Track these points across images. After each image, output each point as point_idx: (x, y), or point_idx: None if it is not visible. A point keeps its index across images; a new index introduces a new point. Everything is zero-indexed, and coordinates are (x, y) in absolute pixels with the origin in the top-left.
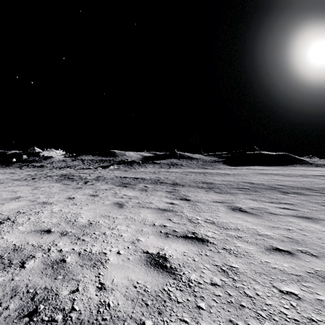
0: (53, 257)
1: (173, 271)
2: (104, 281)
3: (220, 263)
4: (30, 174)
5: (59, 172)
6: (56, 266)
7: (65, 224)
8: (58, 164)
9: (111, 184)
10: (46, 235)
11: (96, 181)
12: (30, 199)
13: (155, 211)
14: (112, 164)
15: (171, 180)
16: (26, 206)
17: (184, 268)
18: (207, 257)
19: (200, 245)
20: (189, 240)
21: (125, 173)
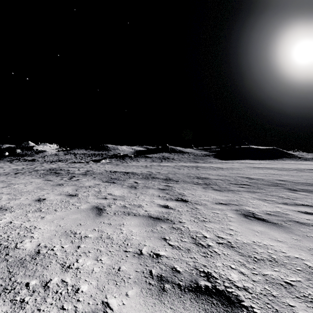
0: None
1: None
2: None
3: None
4: (16, 169)
5: (48, 166)
6: None
7: None
8: (50, 158)
9: (98, 179)
10: None
11: (83, 176)
12: None
13: (144, 221)
14: (104, 158)
15: (164, 174)
16: None
17: None
18: None
19: None
20: (205, 303)
21: (116, 167)
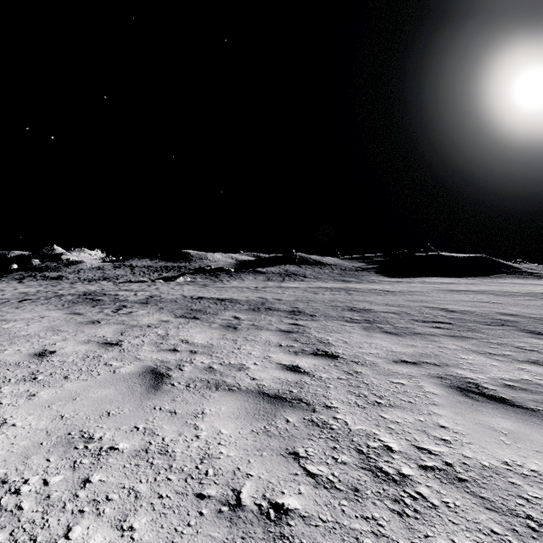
0: None
1: None
2: None
3: None
4: (25, 293)
5: (83, 289)
6: None
7: None
8: (88, 274)
9: (168, 311)
10: None
11: (141, 306)
12: None
13: (249, 405)
14: (183, 274)
15: (288, 303)
16: None
17: None
18: None
19: None
20: None
21: (202, 291)
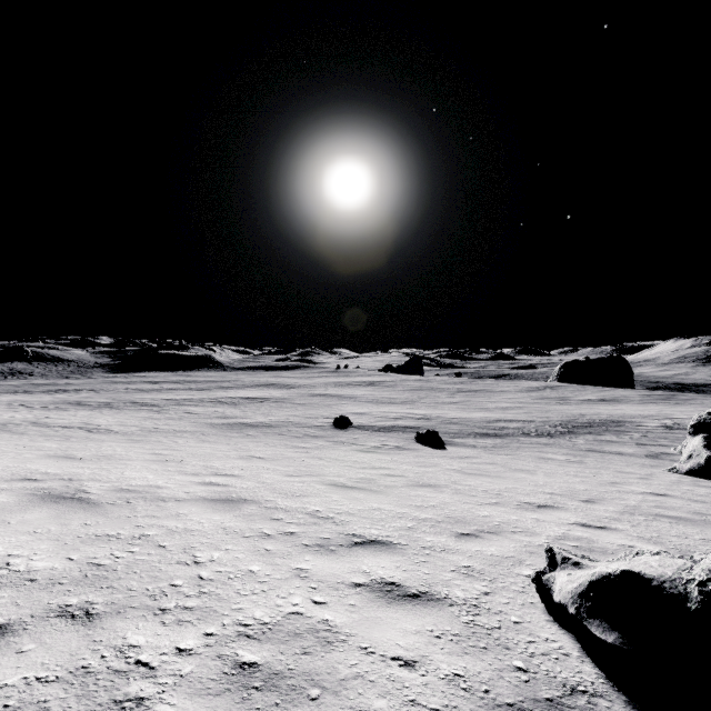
0: None
1: None
2: None
3: None
4: None
5: None
6: None
7: None
8: None
9: None
10: None
11: None
12: None
13: None
14: None
15: None
16: None
17: None
18: None
19: None
20: None
21: None
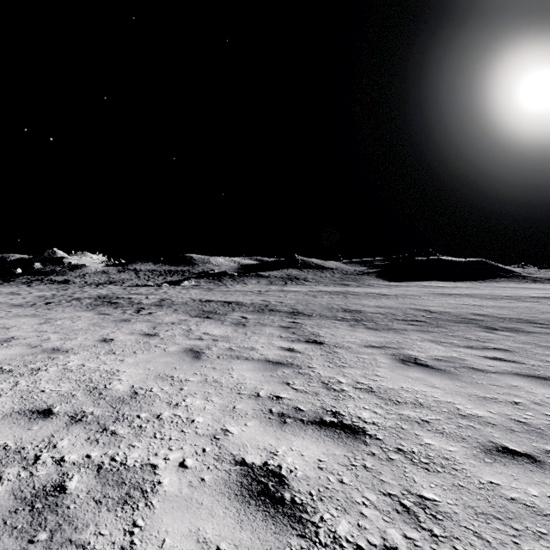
0: (39, 478)
1: (298, 513)
2: (143, 545)
3: (396, 488)
4: (43, 296)
5: (95, 293)
6: (41, 505)
7: (83, 396)
8: (94, 278)
9: (183, 312)
10: (39, 423)
11: (158, 308)
12: (30, 342)
13: (260, 366)
14: (188, 278)
15: (289, 305)
16: (18, 358)
17: (321, 505)
18: (367, 472)
19: (350, 441)
20: (328, 431)
21: (208, 294)
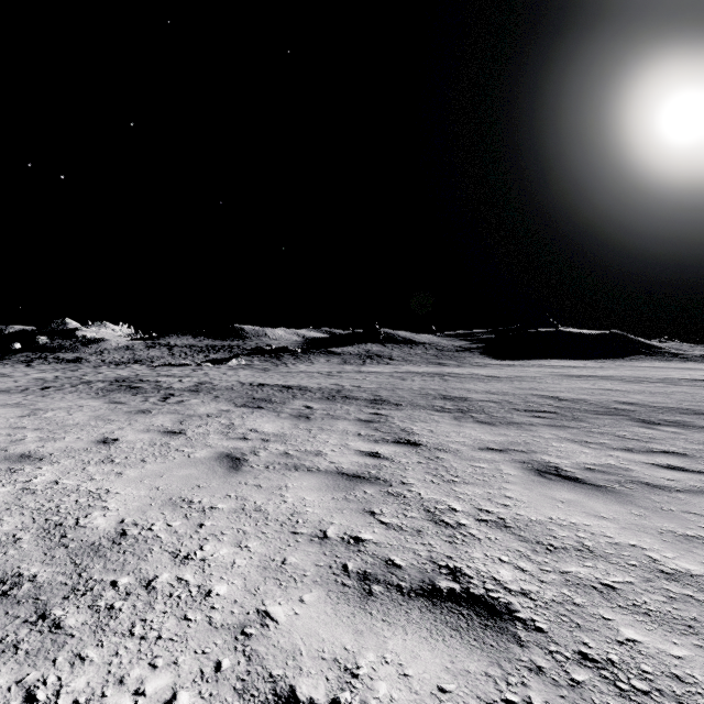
0: None
1: None
2: None
3: None
4: (42, 379)
5: (113, 374)
6: None
7: (33, 541)
8: (114, 355)
9: (226, 400)
10: None
11: (192, 394)
12: None
13: (329, 482)
14: (237, 356)
15: (369, 390)
16: None
17: None
18: None
19: (490, 637)
20: (447, 614)
21: (262, 376)
